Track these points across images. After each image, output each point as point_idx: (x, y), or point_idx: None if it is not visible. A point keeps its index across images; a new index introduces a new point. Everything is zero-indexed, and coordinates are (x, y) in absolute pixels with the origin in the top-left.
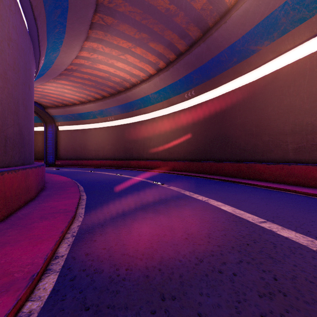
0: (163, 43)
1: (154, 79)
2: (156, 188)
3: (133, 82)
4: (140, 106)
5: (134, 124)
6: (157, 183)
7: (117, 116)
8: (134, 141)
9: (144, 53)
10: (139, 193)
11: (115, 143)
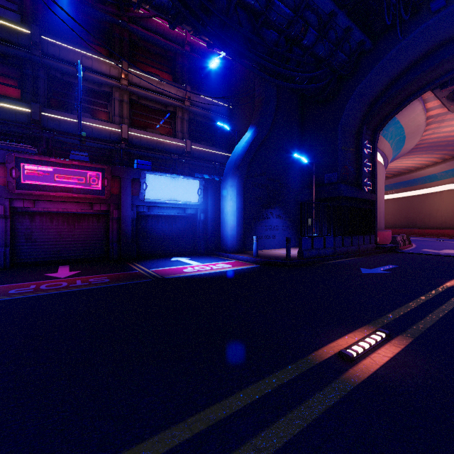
0: (446, 150)
1: (440, 165)
2: (437, 241)
3: (418, 167)
4: (425, 181)
5: (418, 196)
6: (439, 240)
7: (398, 190)
8: (418, 212)
9: (429, 155)
10: (426, 241)
11: (395, 214)
